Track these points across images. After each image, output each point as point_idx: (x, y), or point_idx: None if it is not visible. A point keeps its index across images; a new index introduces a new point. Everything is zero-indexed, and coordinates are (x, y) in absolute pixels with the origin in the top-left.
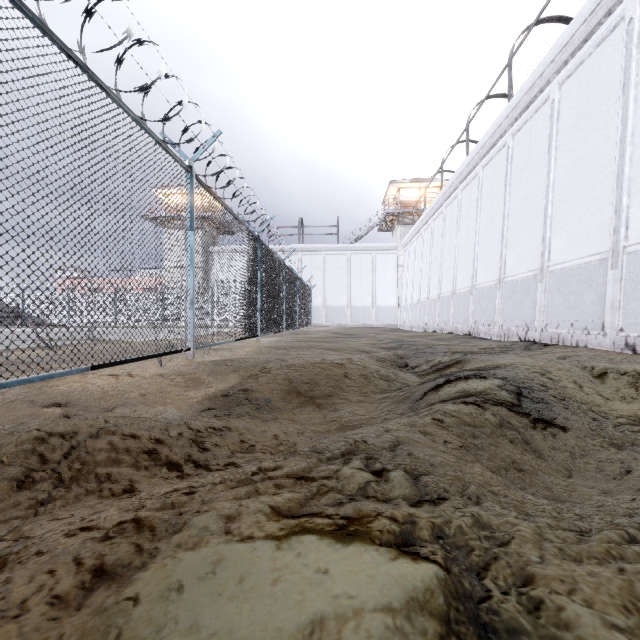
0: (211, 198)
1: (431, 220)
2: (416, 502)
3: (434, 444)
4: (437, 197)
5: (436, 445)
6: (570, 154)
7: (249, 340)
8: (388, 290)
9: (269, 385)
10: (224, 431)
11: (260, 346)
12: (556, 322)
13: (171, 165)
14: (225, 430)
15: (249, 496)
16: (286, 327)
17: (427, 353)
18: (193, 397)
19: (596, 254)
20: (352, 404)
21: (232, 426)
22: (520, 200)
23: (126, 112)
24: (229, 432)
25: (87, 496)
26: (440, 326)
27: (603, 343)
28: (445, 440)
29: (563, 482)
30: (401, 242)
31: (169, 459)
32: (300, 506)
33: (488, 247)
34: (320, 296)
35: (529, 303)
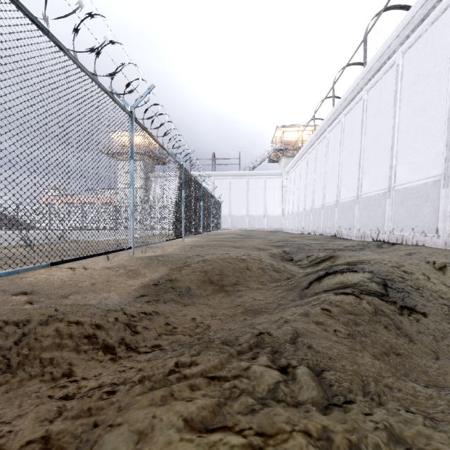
0: (150, 139)
1: (306, 154)
2: (325, 407)
3: (327, 335)
4: (311, 137)
5: (329, 335)
6: (411, 104)
7: (176, 240)
8: (275, 204)
9: (189, 276)
10: (153, 315)
11: (184, 245)
12: (400, 227)
13: (116, 110)
14: (154, 314)
15: (164, 401)
16: (203, 230)
17: (306, 250)
18: (132, 285)
19: (431, 177)
20: (253, 291)
21: (159, 311)
22: (373, 138)
23: (80, 68)
24: (157, 316)
25: (30, 381)
26: (313, 229)
27: (437, 243)
28: (335, 329)
29: (434, 364)
30: (285, 170)
31: (105, 343)
32: (213, 415)
33: (349, 173)
34: (227, 208)
35: (380, 213)
